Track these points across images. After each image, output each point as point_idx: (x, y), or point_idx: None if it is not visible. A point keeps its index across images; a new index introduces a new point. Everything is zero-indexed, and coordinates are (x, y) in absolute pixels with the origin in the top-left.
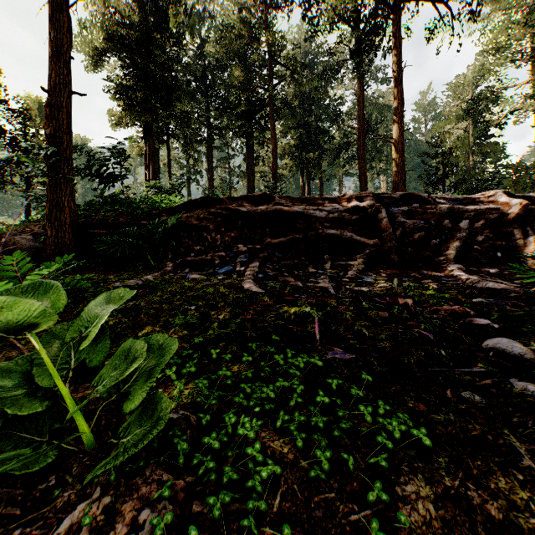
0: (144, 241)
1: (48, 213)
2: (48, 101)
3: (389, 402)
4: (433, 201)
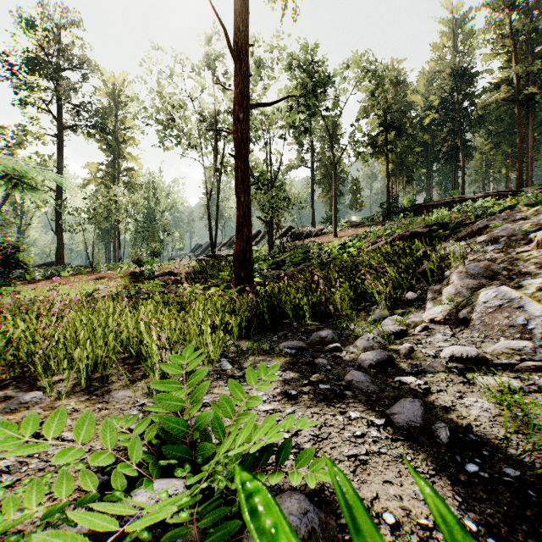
0: (403, 215)
1: (387, 211)
2: (387, 192)
3: (425, 215)
4: (464, 197)
